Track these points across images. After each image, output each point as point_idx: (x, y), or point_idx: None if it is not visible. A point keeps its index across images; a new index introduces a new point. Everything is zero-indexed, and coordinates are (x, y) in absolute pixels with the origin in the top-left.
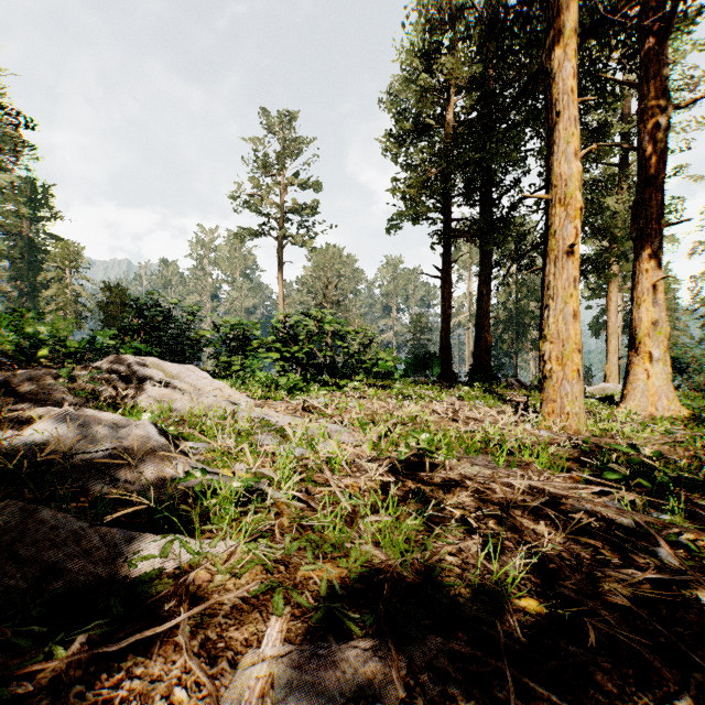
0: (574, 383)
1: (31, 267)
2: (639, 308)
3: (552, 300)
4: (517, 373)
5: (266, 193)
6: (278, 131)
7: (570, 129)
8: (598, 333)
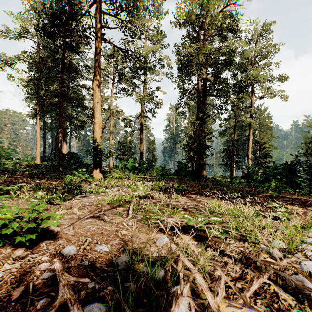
0: (39, 159)
1: None
2: (63, 149)
3: (36, 149)
4: None
5: None
6: None
7: (38, 131)
8: None
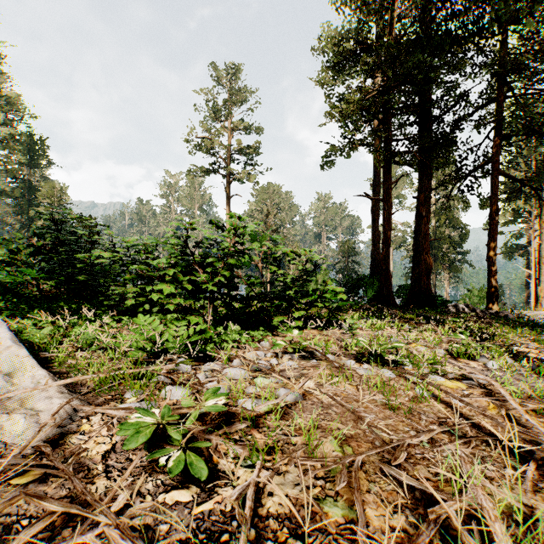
0: None
1: (30, 204)
2: None
3: None
4: (435, 292)
5: (215, 136)
6: (225, 83)
7: None
8: (511, 255)
